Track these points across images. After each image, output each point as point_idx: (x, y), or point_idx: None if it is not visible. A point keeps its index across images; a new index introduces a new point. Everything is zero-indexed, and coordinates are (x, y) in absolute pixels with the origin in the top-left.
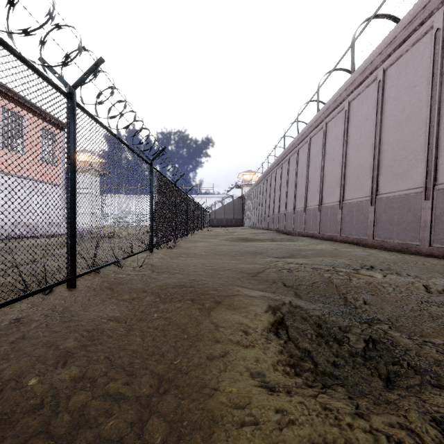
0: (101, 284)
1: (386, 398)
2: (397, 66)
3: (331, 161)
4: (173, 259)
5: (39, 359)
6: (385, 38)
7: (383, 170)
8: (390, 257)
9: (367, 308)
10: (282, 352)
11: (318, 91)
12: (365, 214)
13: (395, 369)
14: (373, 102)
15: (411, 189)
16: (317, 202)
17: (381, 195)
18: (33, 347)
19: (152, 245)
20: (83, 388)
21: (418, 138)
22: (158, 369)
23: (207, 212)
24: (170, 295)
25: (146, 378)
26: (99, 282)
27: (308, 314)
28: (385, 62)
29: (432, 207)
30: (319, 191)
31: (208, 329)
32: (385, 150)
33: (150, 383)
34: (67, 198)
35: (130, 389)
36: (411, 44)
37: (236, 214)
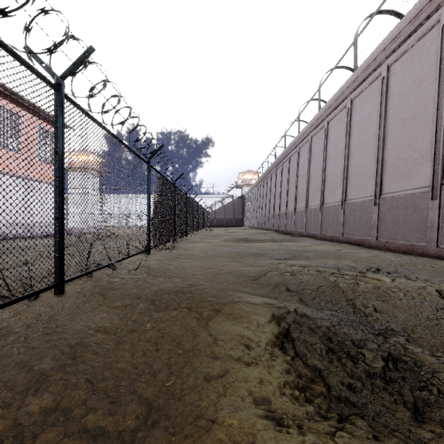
0: (92, 290)
1: (419, 437)
2: (402, 62)
3: (333, 161)
4: (170, 261)
5: (6, 385)
6: (389, 33)
7: (387, 169)
8: (396, 258)
9: (378, 316)
10: (289, 372)
11: (319, 90)
12: (368, 214)
13: (423, 396)
14: (377, 99)
15: (417, 188)
16: (318, 202)
17: (386, 194)
18: (3, 368)
19: (149, 247)
20: (55, 423)
21: (424, 136)
22: (147, 393)
23: (207, 212)
24: (165, 302)
25: (133, 406)
26: (90, 287)
27: (316, 325)
28: (389, 58)
29: (439, 207)
30: (320, 190)
31: (206, 342)
32: (389, 149)
33: (136, 412)
34: (55, 197)
35: (111, 422)
36: (417, 39)
37: (236, 214)
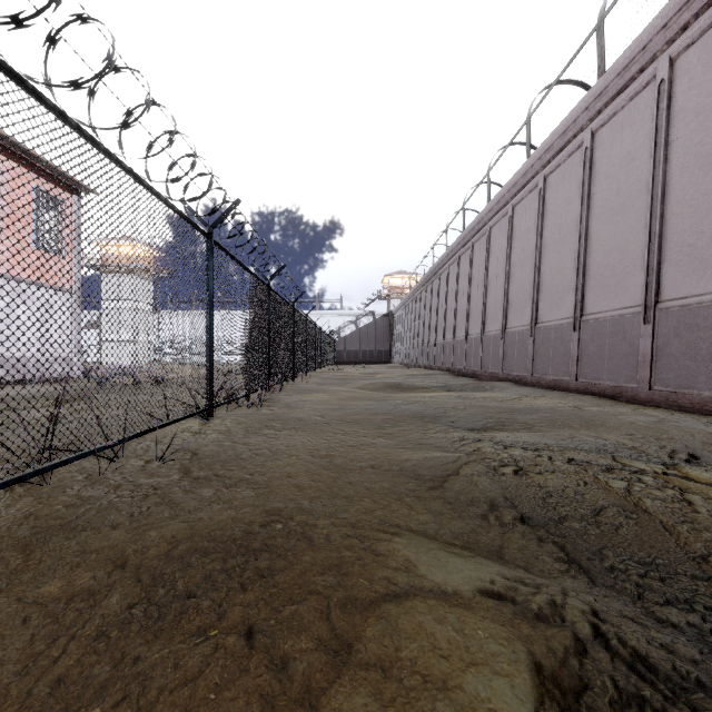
0: (8, 532)
1: None
2: (703, 46)
3: (556, 245)
4: (249, 436)
5: None
6: None
7: (671, 253)
8: (711, 428)
9: None
10: None
11: (528, 122)
12: (630, 339)
13: None
14: (646, 125)
15: None
16: (527, 320)
17: (669, 302)
18: None
19: (211, 403)
20: None
21: None
22: None
23: (332, 340)
24: (184, 591)
25: None
26: (9, 523)
27: None
28: (674, 42)
29: None
30: (531, 299)
31: None
32: (675, 215)
33: None
34: None
35: None
36: None
37: (379, 343)
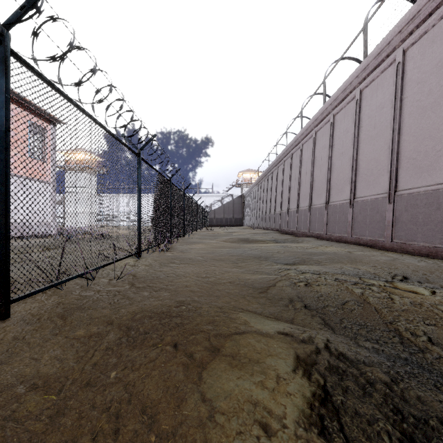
0: (52, 310)
1: None
2: (421, 44)
3: (340, 156)
4: (162, 267)
5: None
6: (406, 13)
7: (403, 163)
8: (420, 263)
9: (439, 352)
10: None
11: (324, 82)
12: (381, 212)
13: None
14: (390, 88)
15: (441, 183)
16: (323, 201)
17: (402, 191)
18: None
19: (140, 249)
20: None
21: None
22: None
23: (206, 211)
24: (143, 332)
25: None
26: (51, 306)
27: (365, 378)
28: (405, 41)
29: None
30: (326, 188)
31: (196, 417)
32: (406, 141)
33: None
34: None
35: None
36: (439, 17)
37: (235, 214)
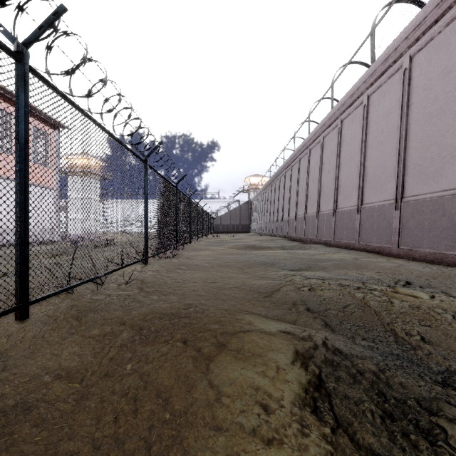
0: (67, 312)
1: None
2: (427, 51)
3: (348, 162)
4: (169, 273)
5: None
6: (413, 20)
7: (410, 169)
8: (425, 269)
9: (430, 349)
10: None
11: (332, 86)
12: (388, 219)
13: None
14: (397, 94)
15: (446, 190)
16: (331, 207)
17: (408, 198)
18: None
19: (146, 256)
20: None
21: (454, 131)
22: None
23: (213, 218)
24: (155, 330)
25: None
26: (65, 308)
27: (357, 368)
28: (412, 47)
29: None
30: (334, 194)
31: (205, 399)
32: (412, 147)
33: None
34: (15, 197)
35: None
36: (445, 24)
37: (242, 220)
